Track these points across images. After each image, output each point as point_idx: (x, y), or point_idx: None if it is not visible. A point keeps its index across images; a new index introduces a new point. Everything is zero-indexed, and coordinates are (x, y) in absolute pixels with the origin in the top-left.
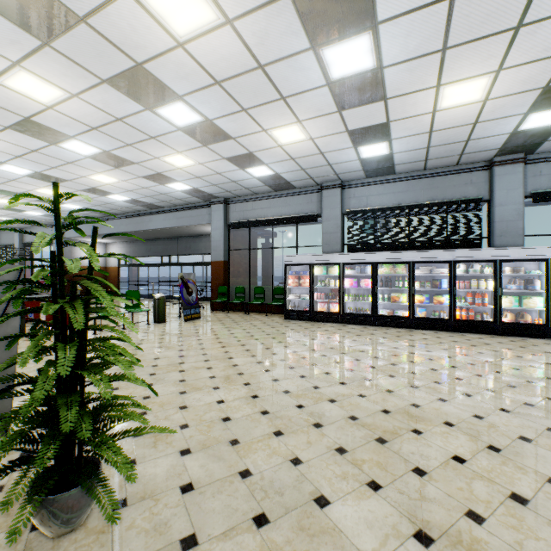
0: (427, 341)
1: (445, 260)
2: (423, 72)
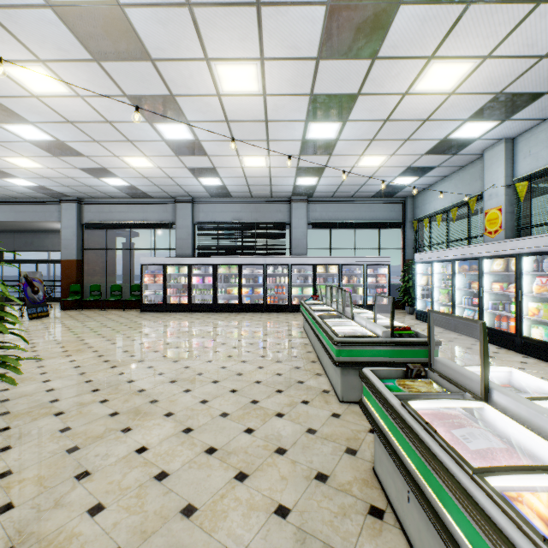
0: (243, 319)
1: (261, 263)
2: (226, 148)
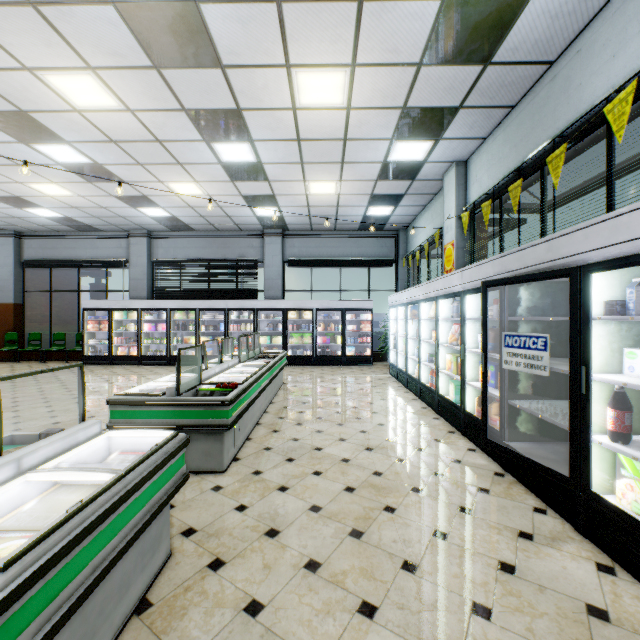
0: None
1: (222, 308)
2: (139, 172)
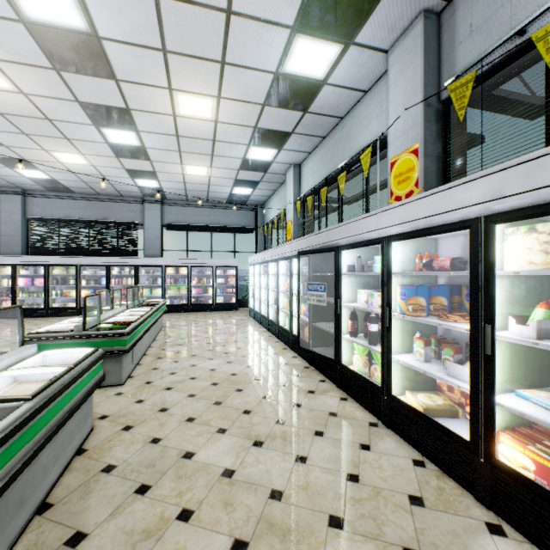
0: None
1: (104, 264)
2: (23, 140)
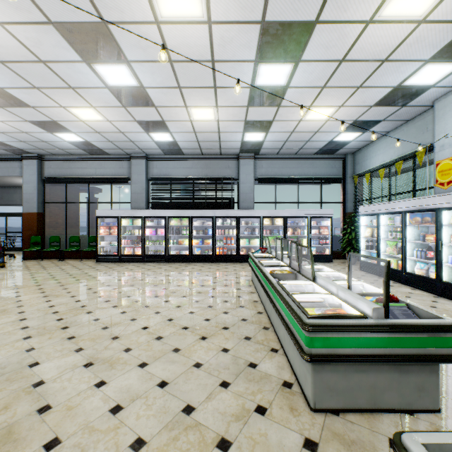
0: (193, 269)
1: (210, 216)
2: (173, 97)
